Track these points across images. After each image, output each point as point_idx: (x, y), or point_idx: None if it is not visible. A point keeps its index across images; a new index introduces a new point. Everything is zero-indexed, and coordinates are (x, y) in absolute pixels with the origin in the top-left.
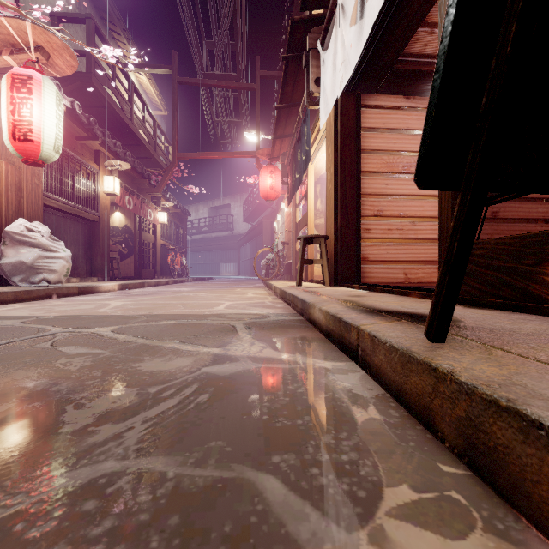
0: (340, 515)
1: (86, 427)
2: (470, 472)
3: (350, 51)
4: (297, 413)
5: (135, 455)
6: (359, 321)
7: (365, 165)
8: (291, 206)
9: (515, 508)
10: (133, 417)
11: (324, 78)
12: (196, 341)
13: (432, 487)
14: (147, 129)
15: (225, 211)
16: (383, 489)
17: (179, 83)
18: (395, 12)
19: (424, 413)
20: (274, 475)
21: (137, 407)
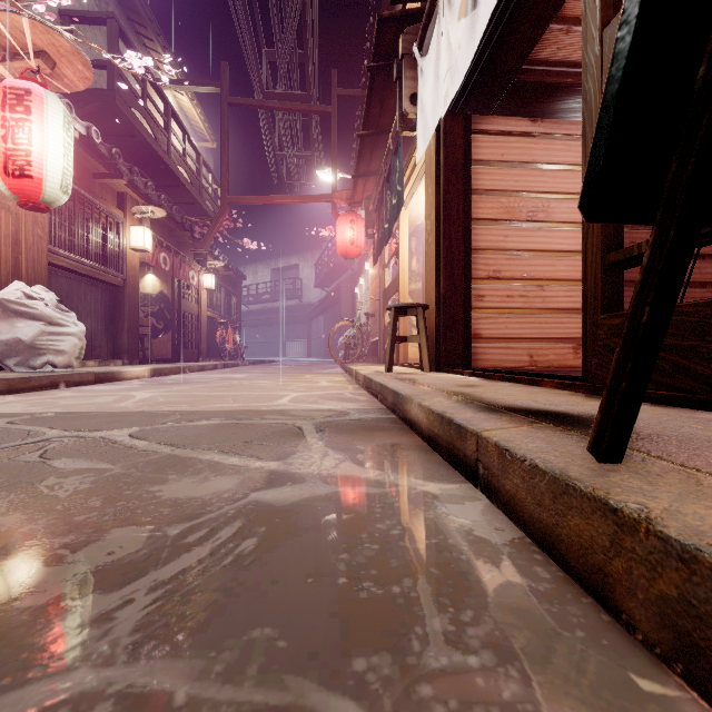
0: None
1: (57, 600)
2: (689, 693)
3: (458, 54)
4: (391, 572)
5: (125, 658)
6: (479, 424)
7: (477, 210)
8: (377, 266)
9: None
10: (135, 580)
11: (423, 93)
12: (246, 451)
13: None
14: (188, 166)
15: (291, 273)
16: None
17: (231, 105)
18: (520, 1)
19: (594, 578)
20: (357, 701)
21: (145, 562)
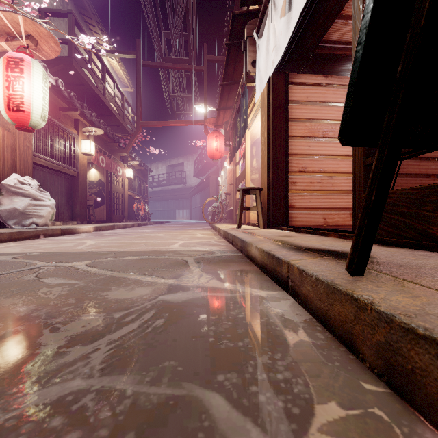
0: (278, 432)
1: (58, 348)
2: (389, 390)
3: (280, 38)
4: (238, 335)
5: (99, 374)
6: (289, 257)
7: (292, 130)
8: (232, 164)
9: (432, 425)
10: (99, 339)
11: (259, 60)
12: (155, 274)
13: (357, 404)
14: (117, 103)
15: (179, 168)
16: (315, 406)
17: (143, 66)
18: (317, 6)
19: (346, 337)
20: (219, 393)
21: (103, 331)
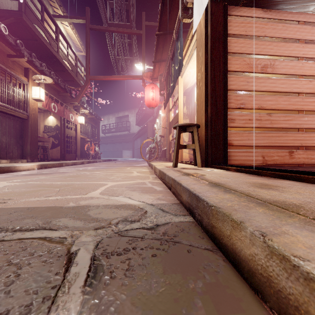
0: None
1: None
2: None
3: None
4: None
5: None
6: None
7: (230, 65)
8: (166, 111)
9: None
10: None
11: None
12: None
13: None
14: (70, 61)
15: (125, 119)
16: None
17: (91, 29)
18: None
19: None
20: None
21: None
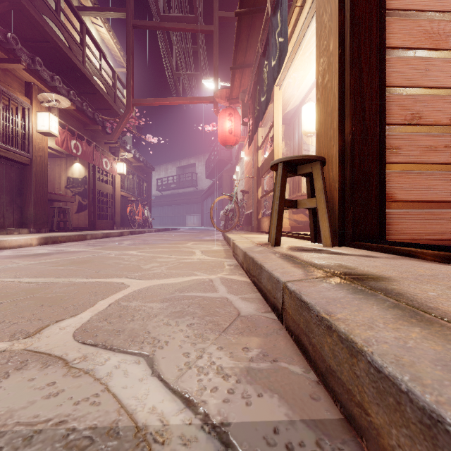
0: None
1: None
2: None
3: None
4: None
5: None
6: None
7: (391, 35)
8: (251, 150)
9: None
10: None
11: None
12: None
13: None
14: (104, 78)
15: (190, 170)
16: None
17: (135, 27)
18: None
19: None
20: None
21: None
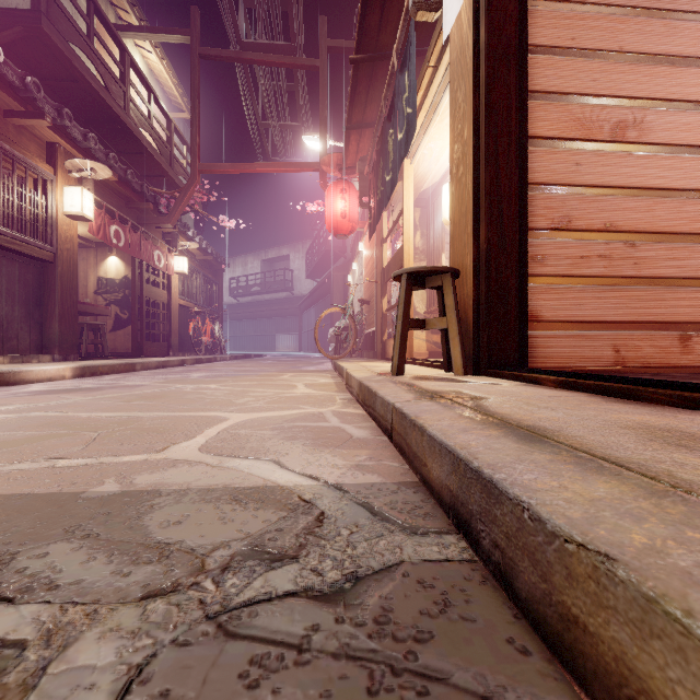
0: None
1: None
2: None
3: None
4: None
5: None
6: None
7: (535, 123)
8: (374, 243)
9: None
10: None
11: None
12: None
13: None
14: (155, 131)
15: (282, 265)
16: None
17: (203, 57)
18: None
19: None
20: None
21: None
